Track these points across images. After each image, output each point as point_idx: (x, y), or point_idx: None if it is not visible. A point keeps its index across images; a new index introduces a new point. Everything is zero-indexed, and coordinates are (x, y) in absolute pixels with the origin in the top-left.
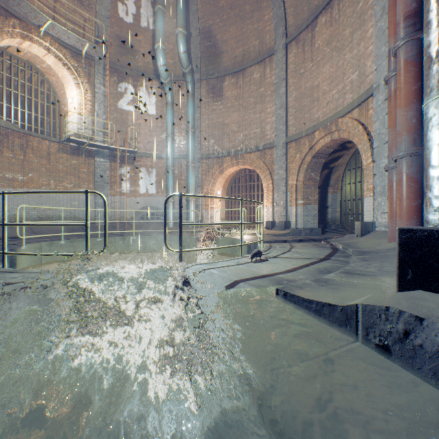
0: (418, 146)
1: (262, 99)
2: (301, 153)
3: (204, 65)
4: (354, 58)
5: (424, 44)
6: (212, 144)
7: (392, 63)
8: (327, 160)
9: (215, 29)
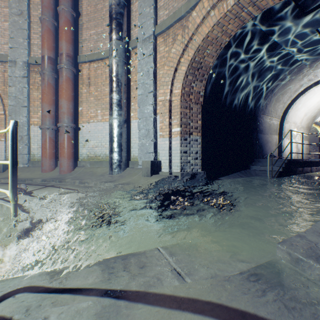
0: (74, 123)
1: None
2: None
3: None
4: None
5: (114, 97)
6: None
7: (48, 66)
8: None
9: None
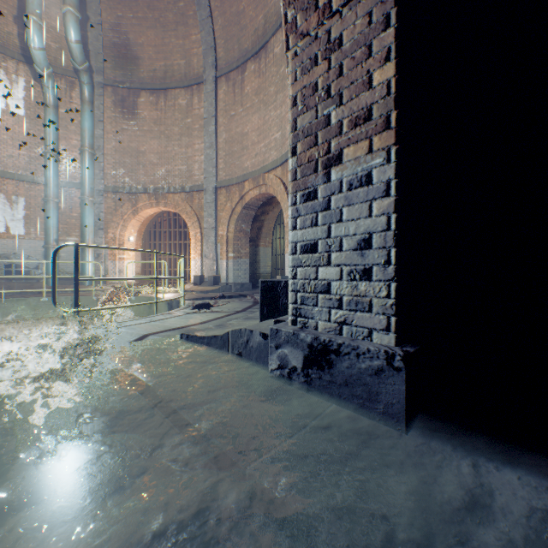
0: None
1: (189, 131)
2: (232, 202)
3: (109, 66)
4: (279, 118)
5: None
6: (123, 174)
7: None
8: (259, 213)
9: (126, 25)
